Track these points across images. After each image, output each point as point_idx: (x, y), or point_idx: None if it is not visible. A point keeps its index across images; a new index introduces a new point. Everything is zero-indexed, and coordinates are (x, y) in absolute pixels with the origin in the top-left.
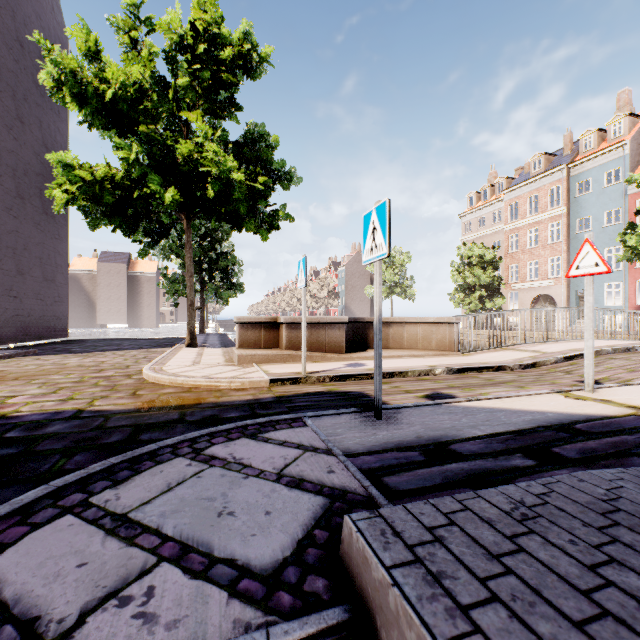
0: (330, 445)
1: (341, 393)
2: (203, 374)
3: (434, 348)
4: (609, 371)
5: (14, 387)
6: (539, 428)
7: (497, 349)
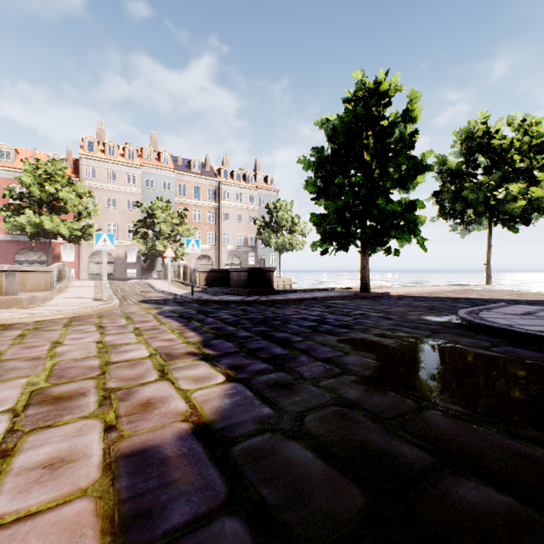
0: (213, 296)
1: (145, 300)
2: (81, 307)
3: (30, 290)
4: (134, 289)
5: (46, 336)
6: (201, 293)
7: (62, 287)
